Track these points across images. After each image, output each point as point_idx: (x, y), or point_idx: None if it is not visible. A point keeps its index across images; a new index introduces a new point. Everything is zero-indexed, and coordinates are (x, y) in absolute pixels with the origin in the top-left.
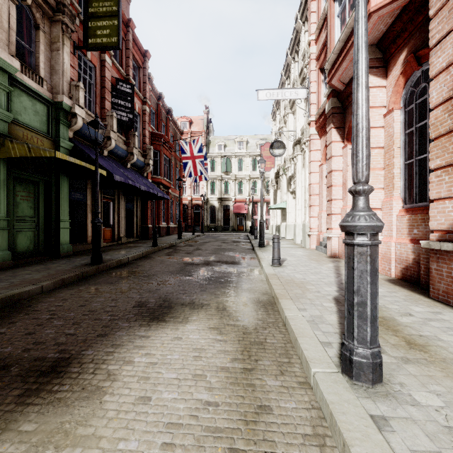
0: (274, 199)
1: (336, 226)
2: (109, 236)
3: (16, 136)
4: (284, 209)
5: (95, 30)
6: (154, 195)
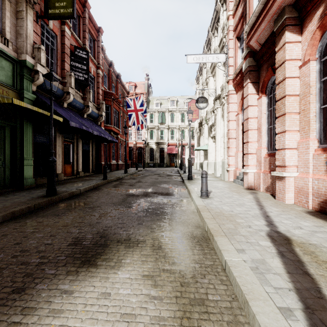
0: (198, 143)
1: (252, 163)
2: (69, 171)
3: None
4: (206, 150)
5: (54, 3)
6: (105, 138)
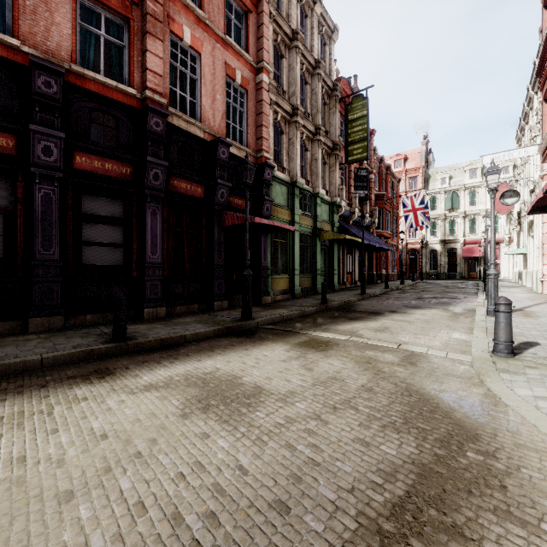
0: (517, 241)
1: None
2: (349, 280)
3: (321, 227)
4: (526, 254)
5: (352, 152)
6: (382, 248)
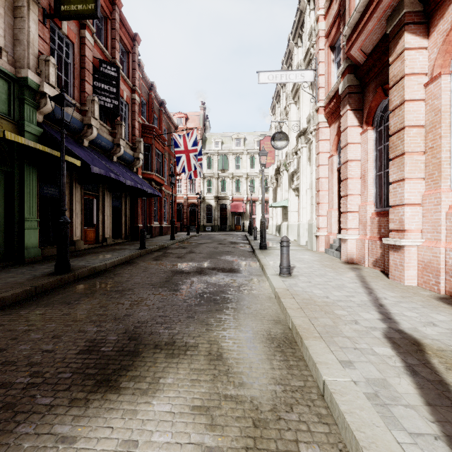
0: (273, 197)
1: (353, 226)
2: (92, 237)
3: None
4: (285, 208)
5: None
6: (143, 191)
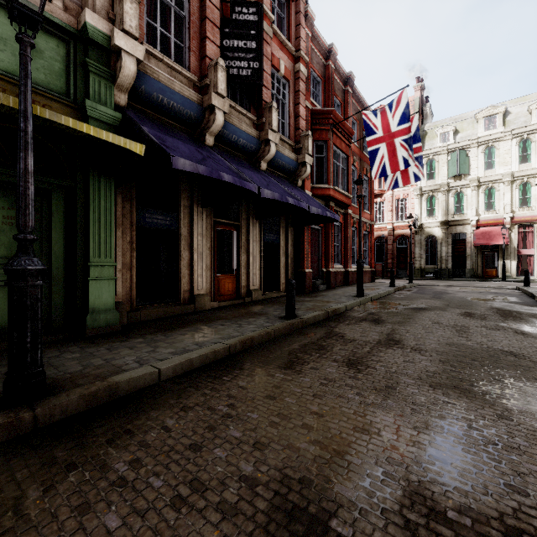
0: None
1: None
2: (229, 288)
3: None
4: None
5: None
6: (303, 211)
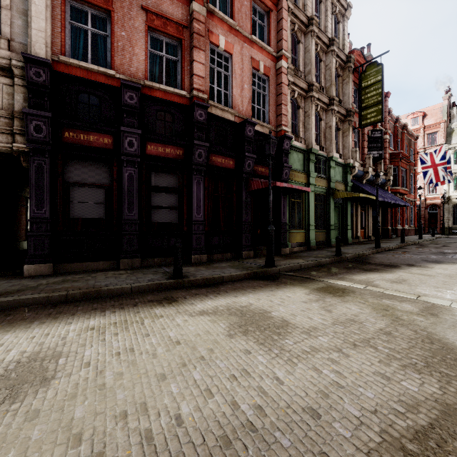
0: None
1: None
2: (362, 234)
3: (335, 187)
4: None
5: (366, 116)
6: (398, 204)
